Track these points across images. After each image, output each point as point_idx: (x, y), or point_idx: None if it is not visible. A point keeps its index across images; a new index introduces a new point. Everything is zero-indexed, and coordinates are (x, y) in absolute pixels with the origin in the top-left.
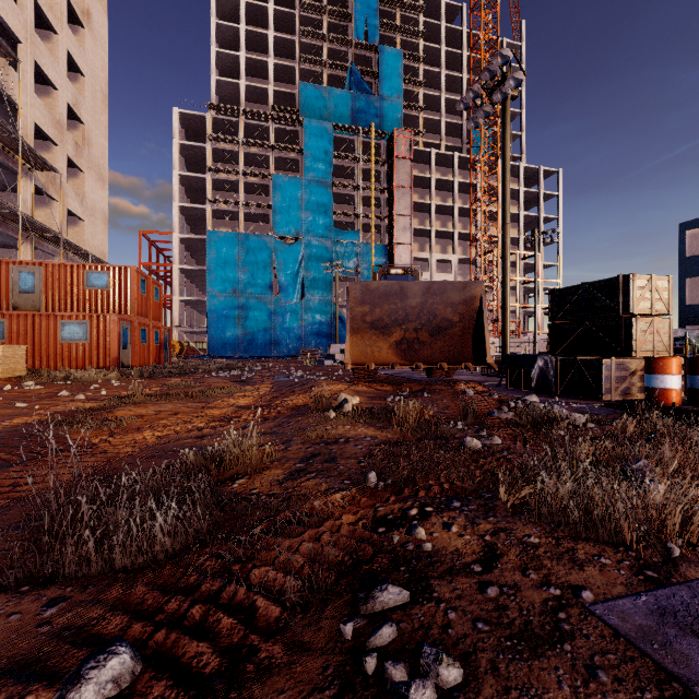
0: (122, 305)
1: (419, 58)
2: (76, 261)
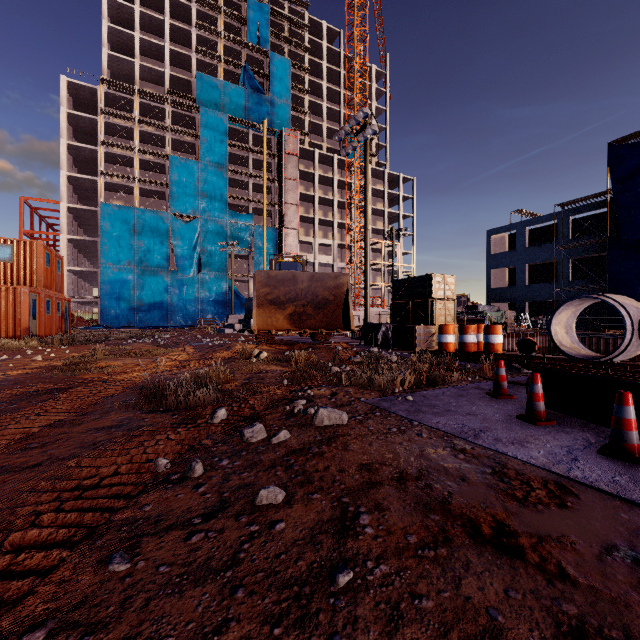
0: (28, 277)
1: (305, 69)
2: None
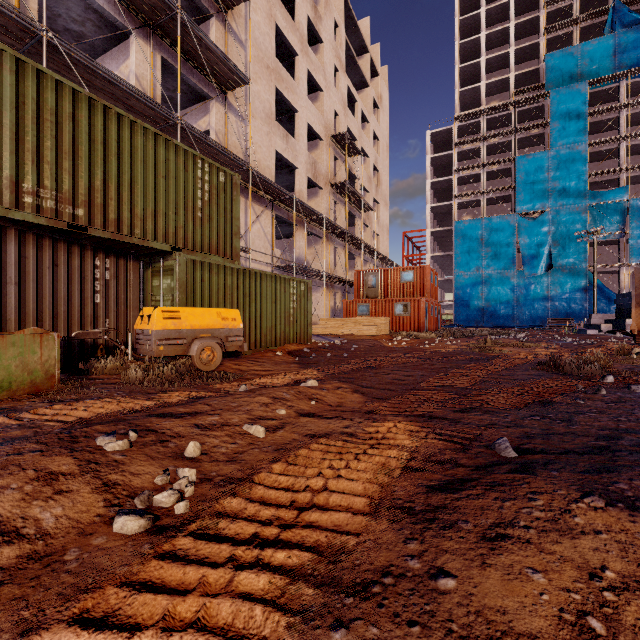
0: (421, 291)
1: None
2: (376, 263)
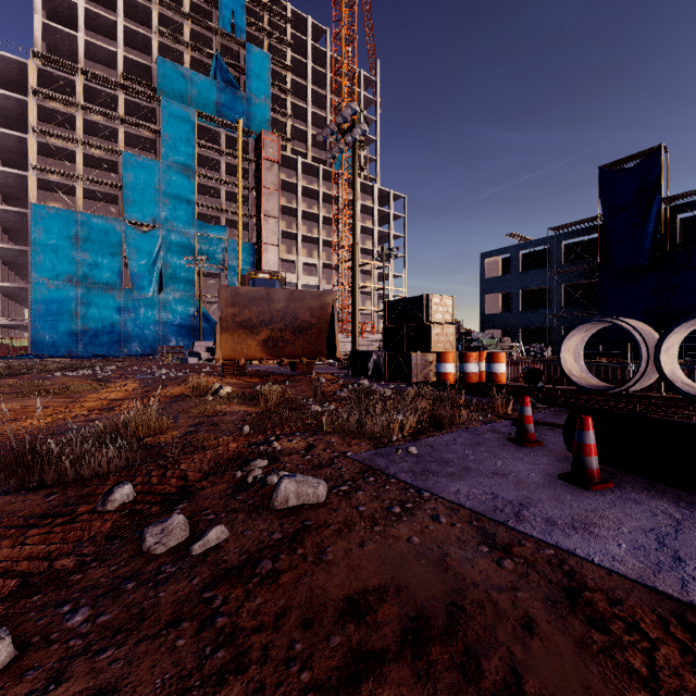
0: None
1: (287, 67)
2: None
